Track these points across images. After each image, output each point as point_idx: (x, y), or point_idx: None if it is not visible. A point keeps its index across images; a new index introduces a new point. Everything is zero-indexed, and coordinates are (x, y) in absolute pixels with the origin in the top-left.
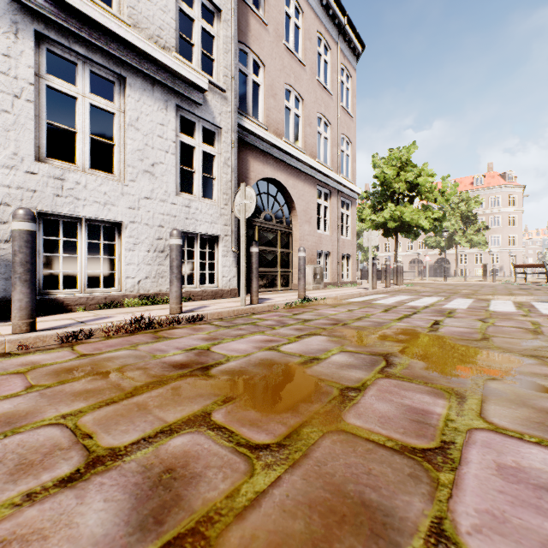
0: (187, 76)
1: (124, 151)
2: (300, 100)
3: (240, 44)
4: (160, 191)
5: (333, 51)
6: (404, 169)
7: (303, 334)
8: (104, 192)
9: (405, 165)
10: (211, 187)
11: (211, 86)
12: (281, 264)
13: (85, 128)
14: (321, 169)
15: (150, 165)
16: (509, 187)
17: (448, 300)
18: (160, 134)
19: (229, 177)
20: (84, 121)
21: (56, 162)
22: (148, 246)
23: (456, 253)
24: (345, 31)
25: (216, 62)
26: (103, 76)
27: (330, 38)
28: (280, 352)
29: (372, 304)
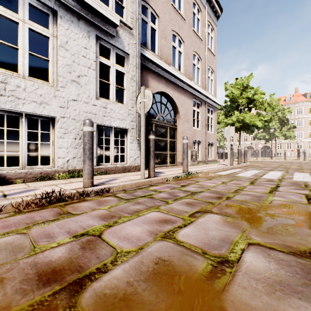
0: (103, 13)
1: (57, 66)
2: (181, 42)
3: (142, 2)
4: (84, 95)
5: (203, 12)
6: (245, 90)
7: (195, 211)
8: (39, 94)
9: (245, 88)
10: (122, 97)
11: (122, 24)
12: (169, 148)
13: (25, 45)
14: (195, 87)
15: (76, 77)
16: (308, 102)
17: (289, 173)
18: (84, 54)
19: (134, 88)
20: (24, 40)
21: (1, 70)
22: (75, 135)
23: (275, 143)
24: None
25: (125, 8)
26: (40, 9)
27: (200, 3)
28: (177, 243)
29: (237, 177)
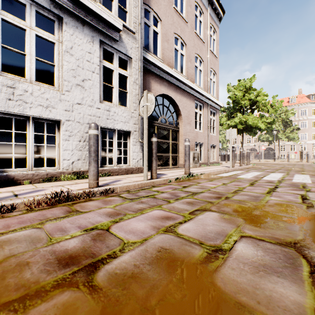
0: (107, 19)
1: (62, 70)
2: (184, 45)
3: (145, 5)
4: (88, 99)
5: (205, 15)
6: (248, 92)
7: (195, 209)
8: (46, 98)
9: (248, 90)
10: (125, 100)
11: (125, 28)
12: (171, 150)
13: (32, 51)
14: (197, 90)
15: (81, 81)
16: (312, 103)
17: (290, 175)
18: (88, 59)
19: (137, 92)
20: (31, 46)
21: (9, 75)
22: (79, 137)
23: (279, 145)
24: (212, 2)
25: (128, 13)
26: (46, 16)
27: (203, 6)
28: (178, 236)
29: (238, 178)
